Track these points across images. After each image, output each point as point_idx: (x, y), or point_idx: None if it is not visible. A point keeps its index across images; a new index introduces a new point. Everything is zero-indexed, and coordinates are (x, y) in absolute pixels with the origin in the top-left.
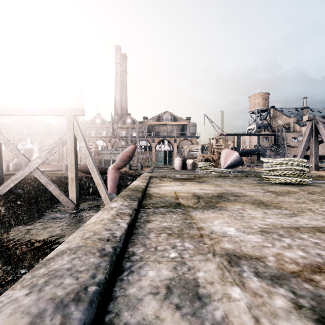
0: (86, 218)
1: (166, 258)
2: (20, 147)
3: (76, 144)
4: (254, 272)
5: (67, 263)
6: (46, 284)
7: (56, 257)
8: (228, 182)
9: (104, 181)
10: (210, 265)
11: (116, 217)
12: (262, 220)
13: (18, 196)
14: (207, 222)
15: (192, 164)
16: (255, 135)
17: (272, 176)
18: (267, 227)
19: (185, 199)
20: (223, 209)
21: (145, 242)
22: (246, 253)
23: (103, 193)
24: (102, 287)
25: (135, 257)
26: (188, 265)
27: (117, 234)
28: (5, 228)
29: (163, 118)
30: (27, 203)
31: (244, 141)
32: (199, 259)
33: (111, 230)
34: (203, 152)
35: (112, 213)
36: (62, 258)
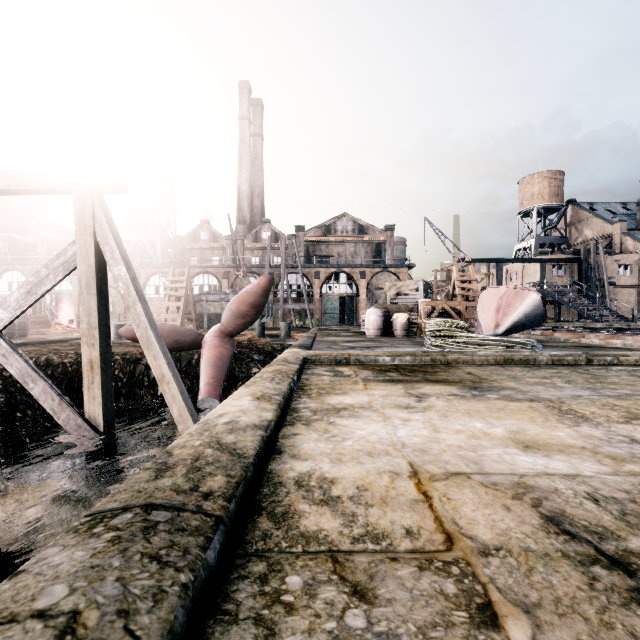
0: (122, 476)
1: None
2: None
3: (104, 270)
4: None
5: None
6: None
7: None
8: (568, 385)
9: (194, 366)
10: None
11: None
12: None
13: None
14: None
15: (406, 323)
16: (536, 262)
17: None
18: None
19: (564, 634)
20: None
21: None
22: None
23: (177, 404)
24: None
25: None
26: None
27: None
28: None
29: (336, 227)
30: None
31: (509, 276)
32: None
33: None
34: (427, 297)
35: None
36: None
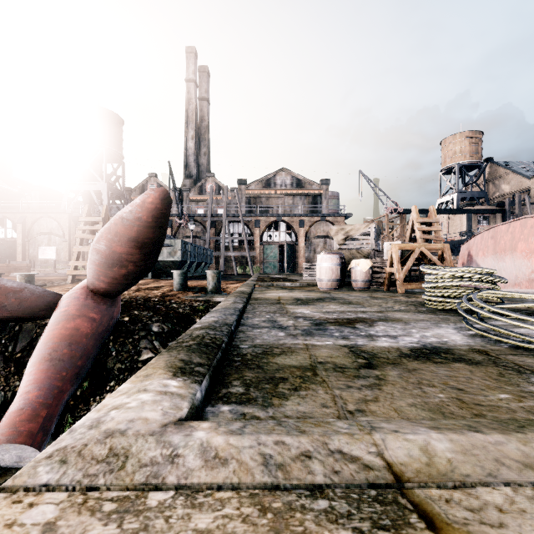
0: None
1: None
2: None
3: None
4: None
5: None
6: None
7: None
8: None
9: None
10: None
11: None
12: None
13: None
14: None
15: (368, 272)
16: (463, 213)
17: None
18: None
19: None
20: None
21: None
22: None
23: None
24: None
25: None
26: None
27: None
28: None
29: (276, 181)
30: None
31: None
32: None
33: None
34: (378, 242)
35: None
36: None
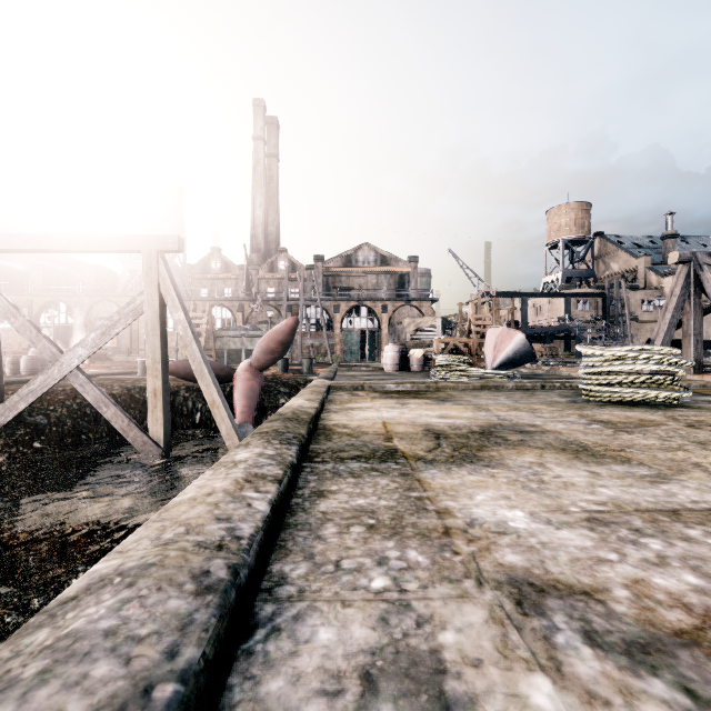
0: (185, 479)
1: (362, 591)
2: (45, 321)
3: (164, 315)
4: (583, 632)
5: (109, 614)
6: (42, 679)
7: (83, 596)
8: (504, 399)
9: (227, 397)
10: (471, 613)
11: (243, 486)
12: (588, 491)
13: (35, 430)
14: (461, 497)
15: (421, 359)
16: (561, 296)
17: (602, 388)
18: (603, 510)
19: (408, 439)
20: (495, 464)
21: (313, 548)
22: (558, 579)
23: (225, 425)
24: (193, 685)
25: (286, 588)
26: (417, 612)
27: (244, 530)
28: (5, 502)
29: (358, 258)
30: (56, 446)
31: (536, 310)
32: (443, 595)
33: (231, 520)
34: (446, 333)
35: (236, 475)
36: (97, 600)
